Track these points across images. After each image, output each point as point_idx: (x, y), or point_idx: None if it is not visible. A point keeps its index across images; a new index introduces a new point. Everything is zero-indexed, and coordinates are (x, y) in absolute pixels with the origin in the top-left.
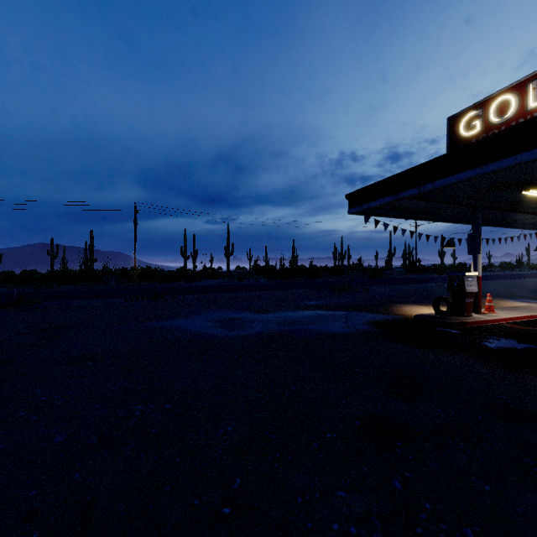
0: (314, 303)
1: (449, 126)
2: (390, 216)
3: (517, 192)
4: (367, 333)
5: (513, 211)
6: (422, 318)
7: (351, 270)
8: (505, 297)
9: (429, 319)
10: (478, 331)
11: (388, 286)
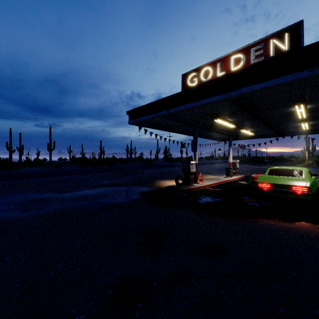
0: (107, 182)
1: (183, 79)
2: (153, 127)
3: (212, 120)
4: (137, 201)
5: (210, 130)
6: (169, 188)
7: (136, 160)
8: (207, 173)
9: (173, 188)
10: (196, 193)
11: (154, 169)
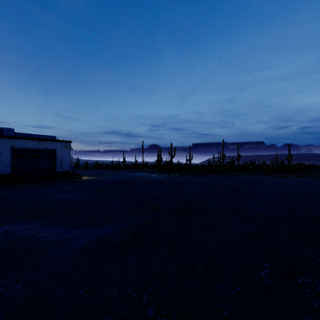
0: None
1: None
2: None
3: None
4: None
5: None
6: None
7: None
8: None
9: None
10: None
11: None
